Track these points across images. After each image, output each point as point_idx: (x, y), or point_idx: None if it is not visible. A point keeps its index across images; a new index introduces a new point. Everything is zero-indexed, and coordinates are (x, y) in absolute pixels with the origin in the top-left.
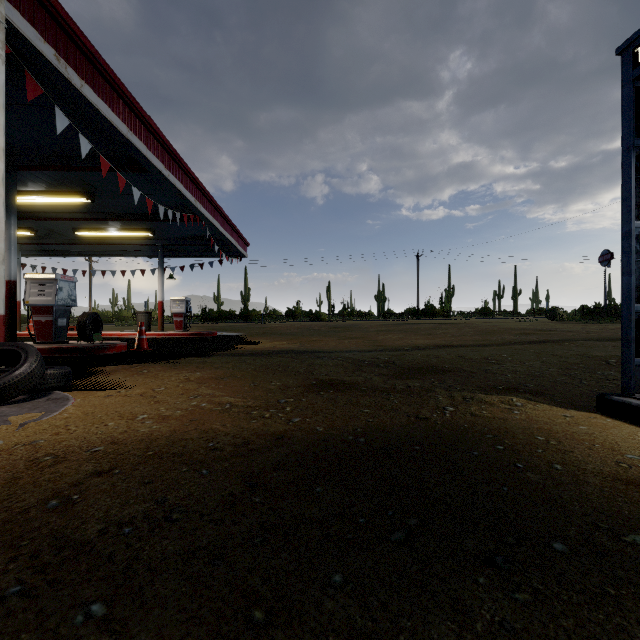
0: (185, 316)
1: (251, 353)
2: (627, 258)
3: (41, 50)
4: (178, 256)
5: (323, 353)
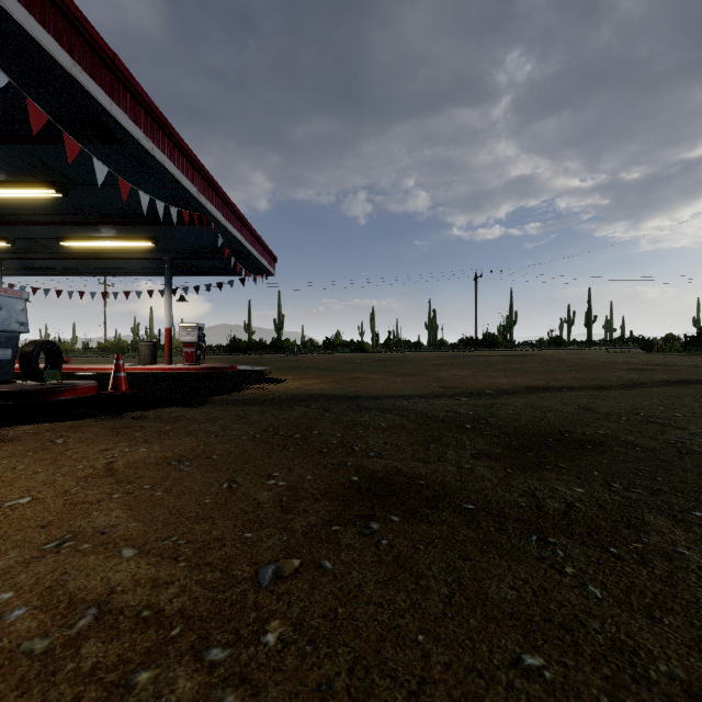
0: (197, 346)
1: (264, 399)
2: None
3: None
4: (192, 274)
5: (369, 400)
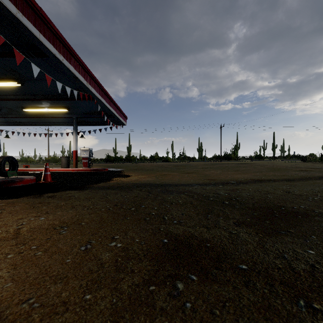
0: (89, 159)
1: (118, 186)
2: None
3: None
4: (87, 125)
5: (172, 186)
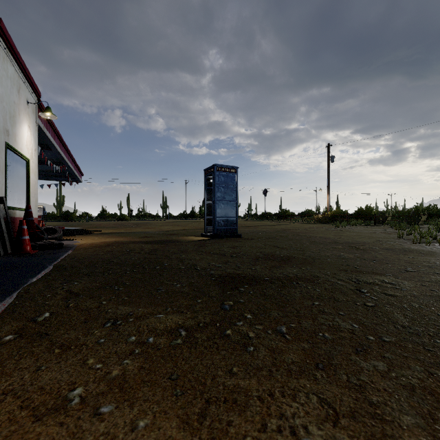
0: (42, 217)
1: (106, 233)
2: (204, 208)
3: (41, 127)
4: None
5: (138, 232)
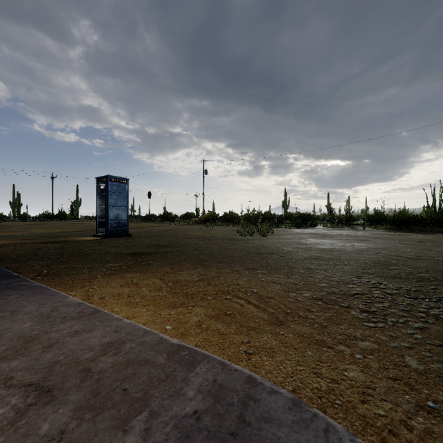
0: None
1: None
2: (96, 212)
3: None
4: None
5: (7, 236)
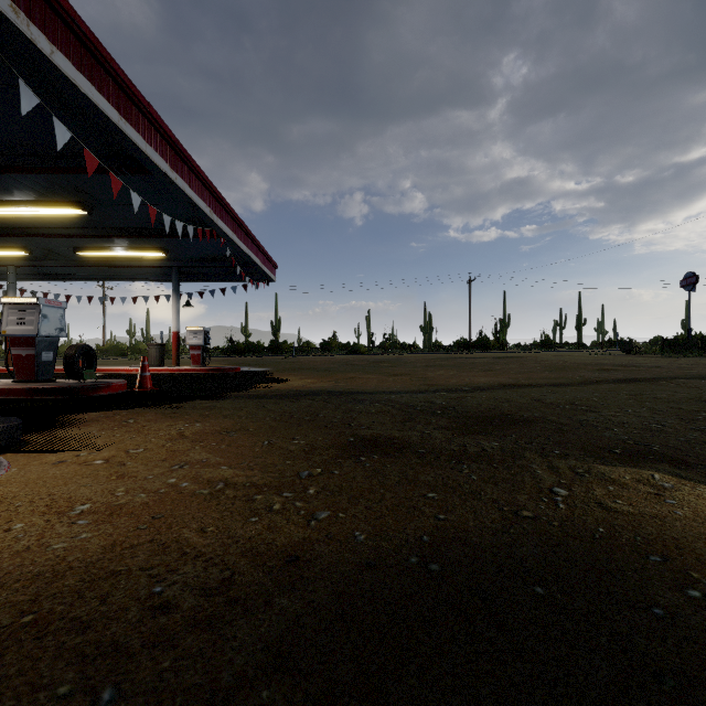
0: (203, 349)
1: (274, 394)
2: None
3: None
4: (196, 280)
5: (363, 395)
